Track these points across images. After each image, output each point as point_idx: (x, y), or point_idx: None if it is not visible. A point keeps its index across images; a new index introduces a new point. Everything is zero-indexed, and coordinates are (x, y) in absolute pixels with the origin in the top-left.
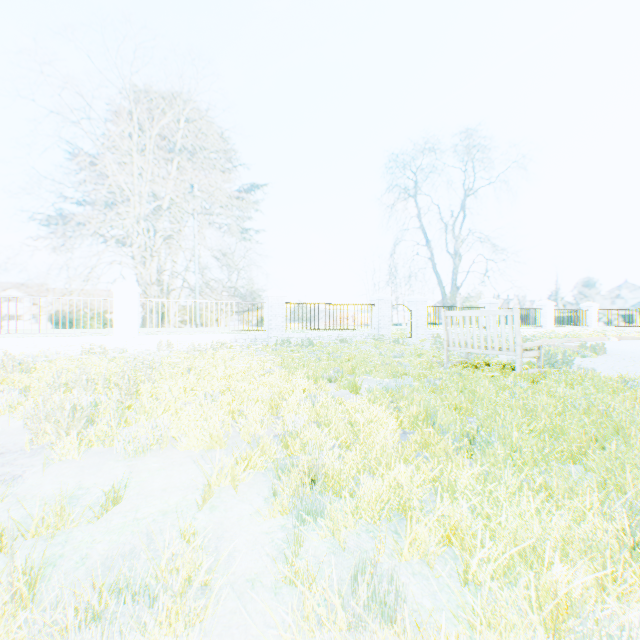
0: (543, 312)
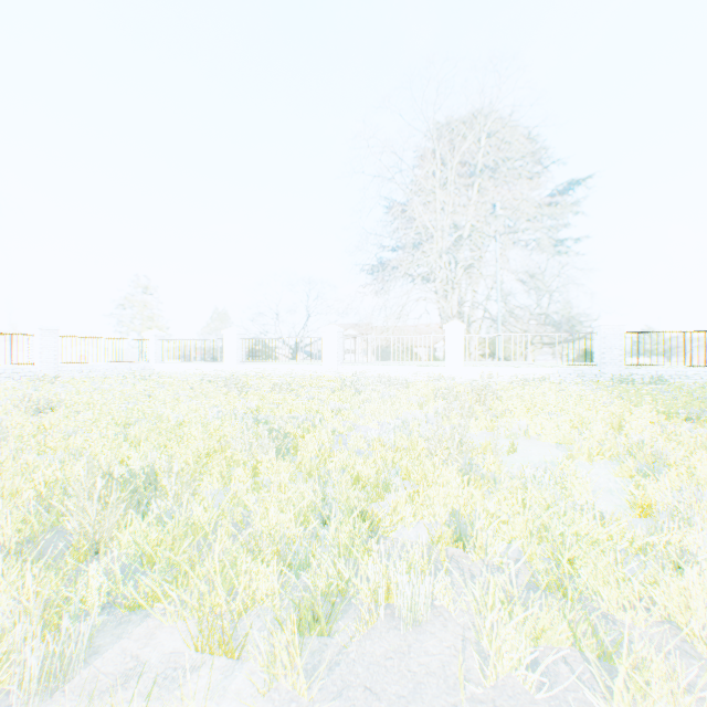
0: None
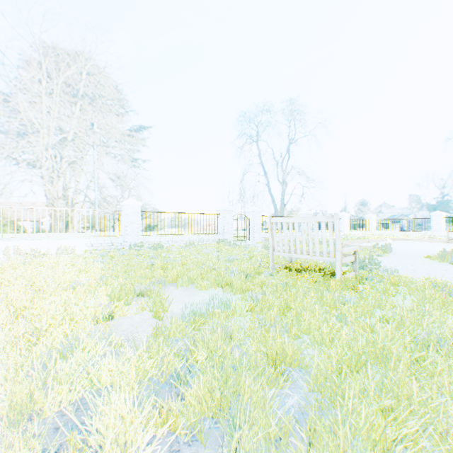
0: (342, 221)
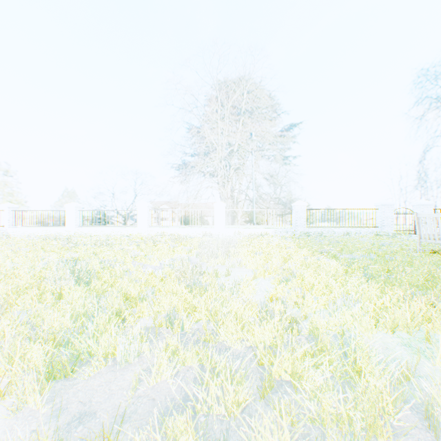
0: None
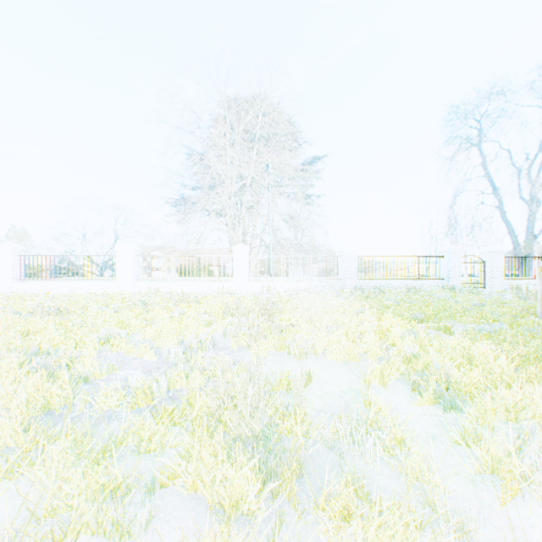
0: None
